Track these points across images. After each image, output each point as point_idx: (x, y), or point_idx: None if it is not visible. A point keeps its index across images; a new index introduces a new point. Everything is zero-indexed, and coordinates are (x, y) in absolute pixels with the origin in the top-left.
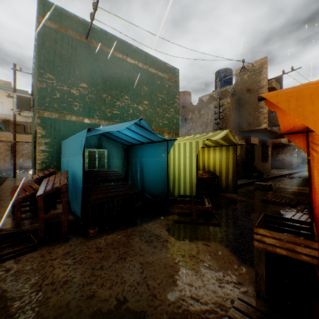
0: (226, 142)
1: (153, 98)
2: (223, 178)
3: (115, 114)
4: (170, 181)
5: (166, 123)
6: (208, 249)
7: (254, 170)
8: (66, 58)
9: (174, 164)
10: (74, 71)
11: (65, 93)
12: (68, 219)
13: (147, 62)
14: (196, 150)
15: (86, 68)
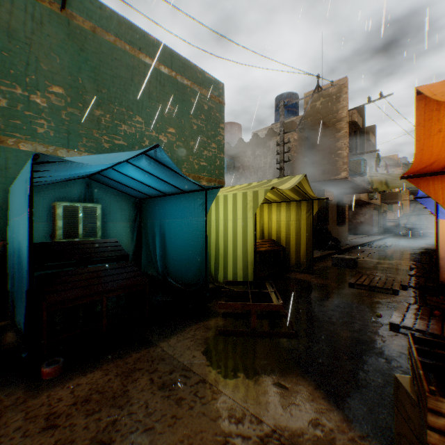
0: (297, 195)
1: (183, 124)
2: (292, 251)
3: (118, 145)
4: (210, 257)
5: (205, 165)
6: (284, 398)
7: (330, 237)
8: (20, 37)
9: (218, 230)
10: (38, 62)
11: (19, 101)
12: (3, 343)
13: (174, 66)
14: (254, 206)
15: (64, 61)
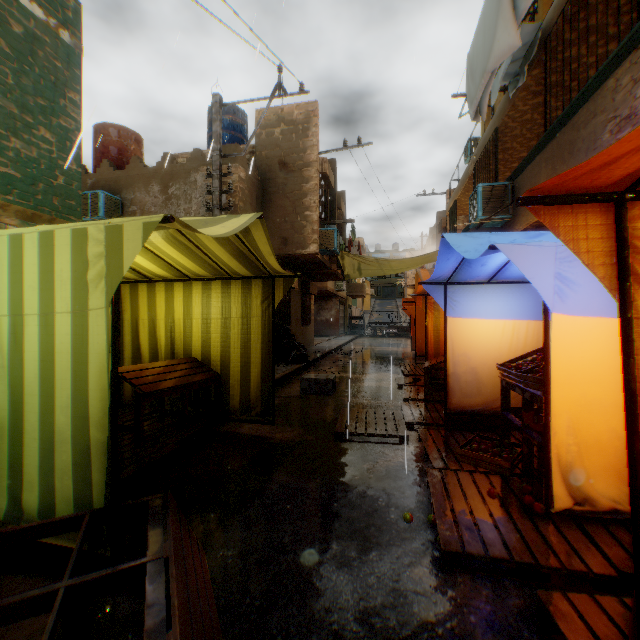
0: (245, 266)
1: None
2: (234, 380)
3: None
4: None
5: (15, 176)
6: None
7: (295, 343)
8: None
9: None
10: None
11: None
12: None
13: None
14: (111, 274)
15: None
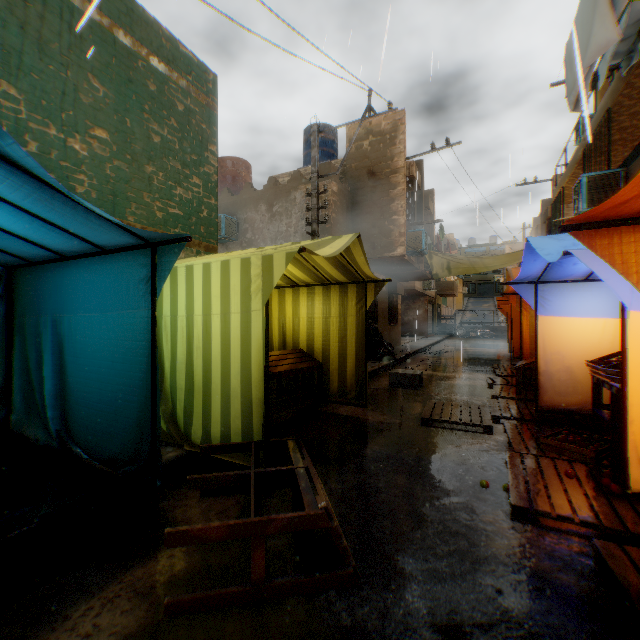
0: (343, 274)
1: (130, 129)
2: (333, 368)
3: None
4: (176, 391)
5: (178, 214)
6: None
7: (382, 341)
8: None
9: (191, 335)
10: None
11: None
12: None
13: (107, 6)
14: (265, 288)
15: None
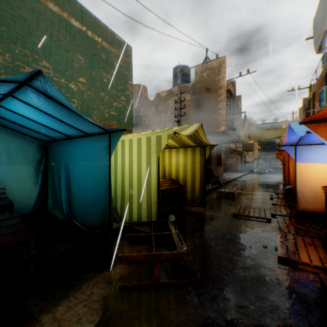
0: (193, 142)
1: (94, 76)
2: (188, 188)
3: None
4: (116, 197)
5: (115, 115)
6: None
7: (213, 175)
8: None
9: (123, 172)
10: None
11: None
12: None
13: (84, 21)
14: (157, 150)
15: None
